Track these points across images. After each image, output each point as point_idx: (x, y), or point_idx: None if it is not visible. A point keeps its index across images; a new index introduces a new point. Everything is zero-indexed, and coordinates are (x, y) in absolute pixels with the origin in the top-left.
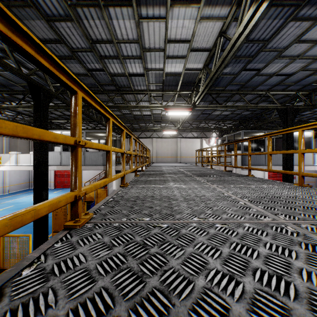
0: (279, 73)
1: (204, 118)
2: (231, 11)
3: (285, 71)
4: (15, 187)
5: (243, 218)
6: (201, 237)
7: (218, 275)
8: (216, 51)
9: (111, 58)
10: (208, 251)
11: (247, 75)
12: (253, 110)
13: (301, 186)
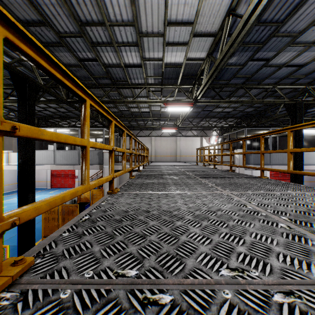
0: (289, 64)
1: (205, 116)
2: None
3: (296, 61)
4: (10, 187)
5: None
6: None
7: None
8: (223, 35)
9: (104, 45)
10: None
11: (255, 66)
12: (257, 106)
13: None
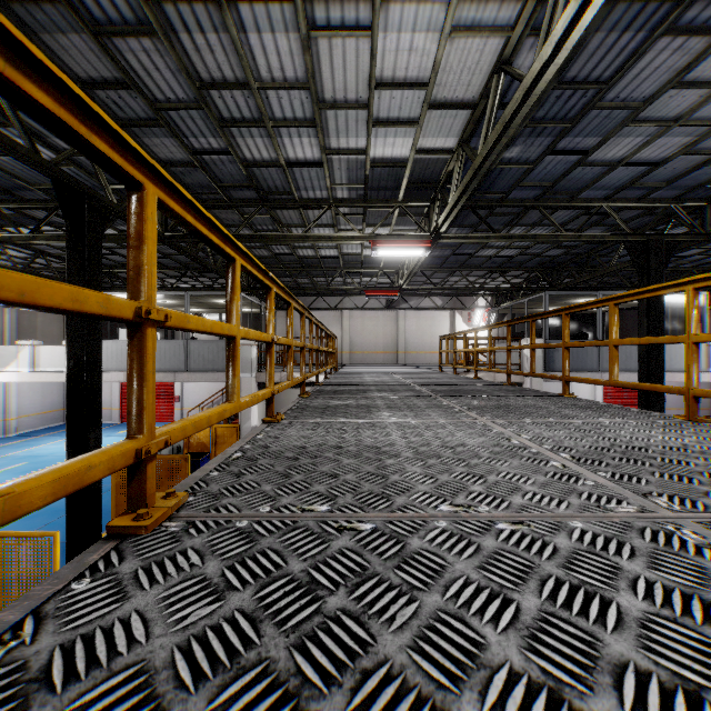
0: (631, 160)
1: (459, 265)
2: (523, 11)
3: (646, 154)
4: (32, 422)
5: (566, 506)
6: (463, 563)
7: (517, 688)
8: (487, 108)
9: (245, 125)
10: (482, 605)
11: (559, 164)
12: (571, 245)
13: (693, 422)
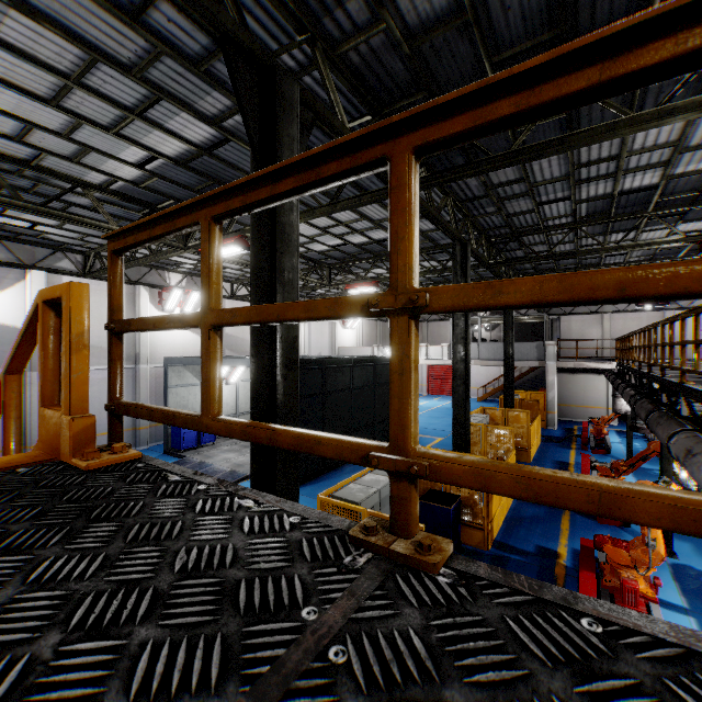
0: None
1: None
2: None
3: None
4: None
5: None
6: None
7: None
8: None
9: None
10: None
11: None
12: None
13: None
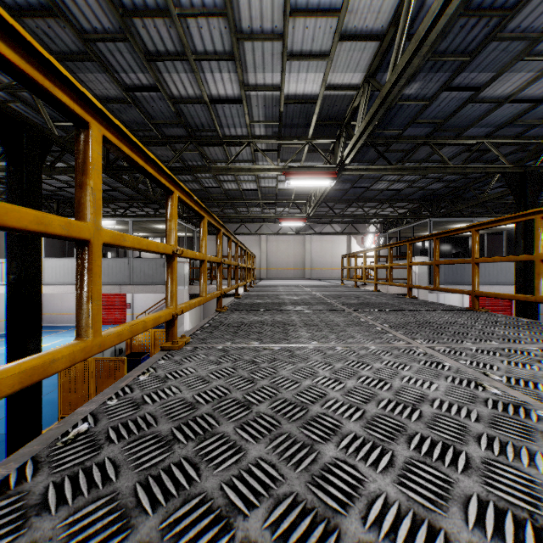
0: (516, 97)
1: (356, 197)
2: None
3: (531, 91)
4: None
5: None
6: None
7: None
8: (398, 33)
9: (169, 58)
10: None
11: (452, 100)
12: (450, 180)
13: None
